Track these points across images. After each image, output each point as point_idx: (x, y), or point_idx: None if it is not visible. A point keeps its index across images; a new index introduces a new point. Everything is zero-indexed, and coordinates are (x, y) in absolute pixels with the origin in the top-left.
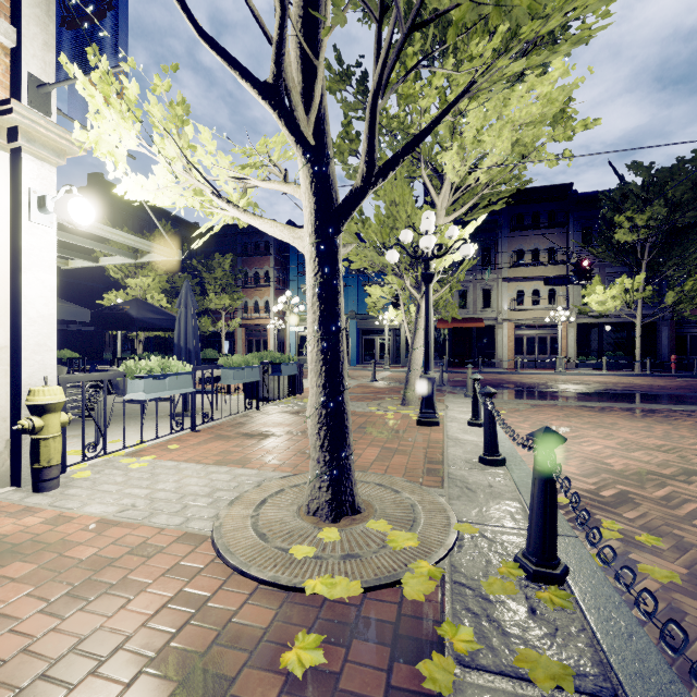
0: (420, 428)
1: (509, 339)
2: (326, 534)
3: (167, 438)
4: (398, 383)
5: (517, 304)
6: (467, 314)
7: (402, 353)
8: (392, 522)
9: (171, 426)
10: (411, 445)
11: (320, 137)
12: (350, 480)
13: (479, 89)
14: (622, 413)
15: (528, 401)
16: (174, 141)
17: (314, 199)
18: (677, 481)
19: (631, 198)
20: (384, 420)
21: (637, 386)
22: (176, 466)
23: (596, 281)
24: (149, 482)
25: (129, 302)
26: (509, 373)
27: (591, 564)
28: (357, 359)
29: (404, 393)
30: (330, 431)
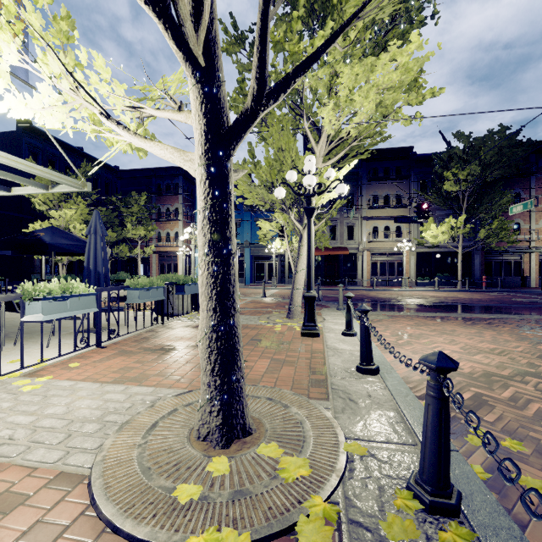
0: (304, 339)
1: (367, 263)
2: (215, 465)
3: (70, 355)
4: (283, 299)
5: (373, 237)
6: (336, 244)
7: (286, 274)
8: (283, 443)
9: (75, 344)
10: (296, 356)
11: (211, 59)
12: (241, 403)
13: (352, 55)
14: (457, 321)
15: (386, 312)
16: (52, 50)
17: (204, 121)
18: (516, 382)
19: (455, 159)
20: (273, 332)
21: (462, 299)
22: (72, 386)
23: (430, 220)
24: (38, 407)
25: (44, 229)
26: (367, 289)
27: (479, 485)
28: (251, 280)
29: (289, 308)
30: (221, 355)
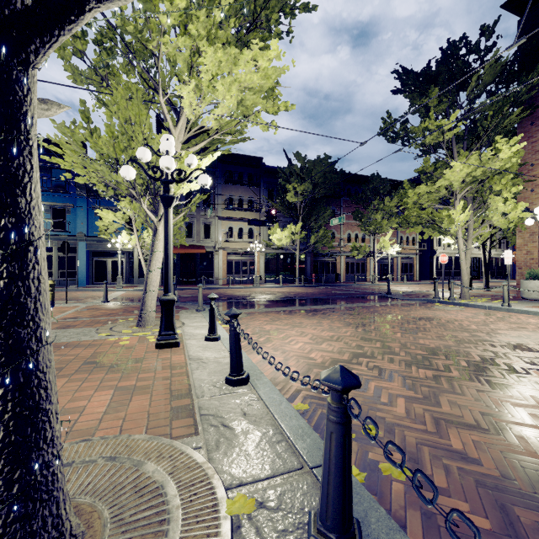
0: (160, 351)
1: (223, 262)
2: None
3: None
4: (132, 303)
5: (229, 237)
6: (193, 242)
7: (135, 274)
8: None
9: None
10: (151, 377)
11: None
12: (53, 501)
13: (216, 37)
14: (302, 314)
15: (244, 310)
16: None
17: None
18: (355, 364)
19: (294, 175)
20: (118, 348)
21: (300, 293)
22: None
23: (276, 225)
24: None
25: None
26: (224, 288)
27: (369, 499)
28: (87, 280)
29: (140, 315)
30: (4, 432)
